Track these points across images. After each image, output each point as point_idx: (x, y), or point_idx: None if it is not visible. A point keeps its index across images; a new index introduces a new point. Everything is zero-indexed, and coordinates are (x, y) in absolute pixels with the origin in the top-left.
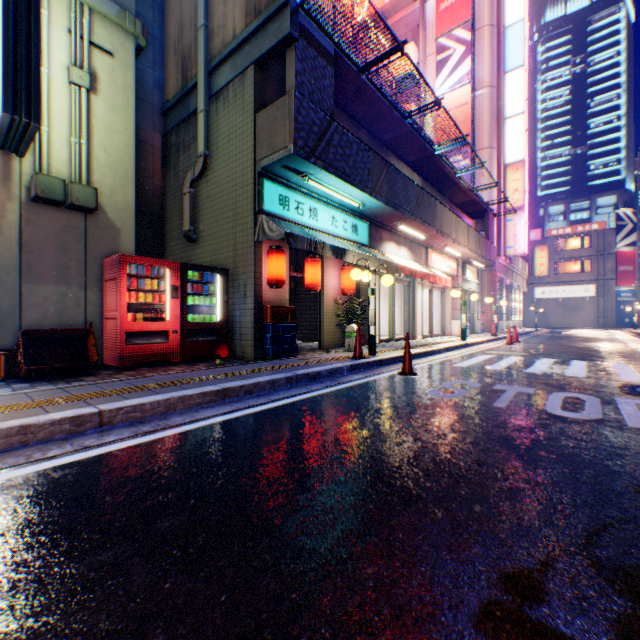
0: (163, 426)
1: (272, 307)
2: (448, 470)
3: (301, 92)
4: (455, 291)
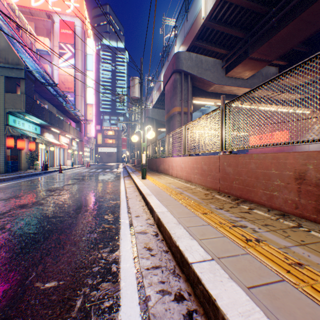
0: (18, 180)
1: (11, 156)
2: (76, 177)
3: (27, 93)
4: (70, 150)
